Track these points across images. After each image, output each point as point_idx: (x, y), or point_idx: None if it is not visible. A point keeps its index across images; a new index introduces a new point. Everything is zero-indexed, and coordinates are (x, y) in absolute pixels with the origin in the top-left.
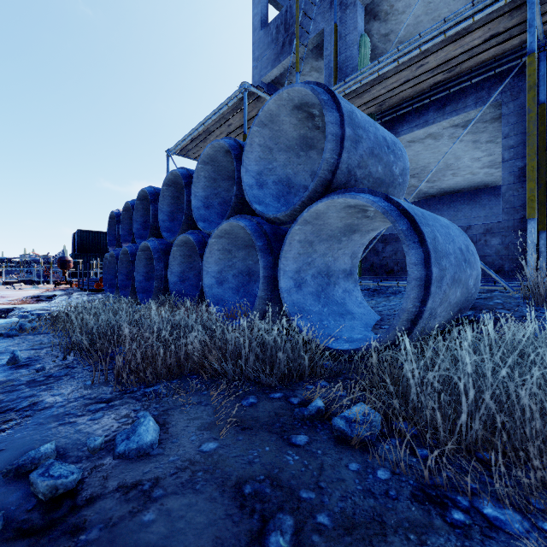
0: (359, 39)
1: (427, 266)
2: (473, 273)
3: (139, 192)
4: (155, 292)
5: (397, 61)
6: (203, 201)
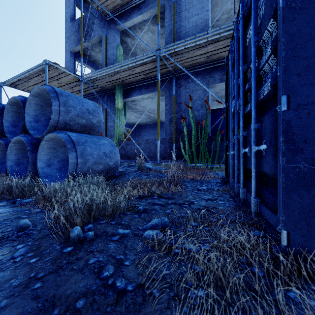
0: (117, 46)
1: (77, 159)
2: (113, 160)
3: None
4: None
5: (121, 68)
6: (12, 123)
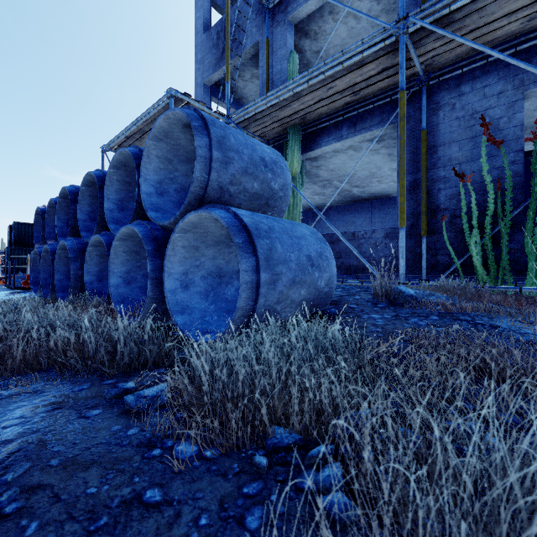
0: (288, 55)
1: (258, 272)
2: (325, 275)
3: (61, 190)
4: (71, 291)
5: (307, 82)
6: (117, 203)
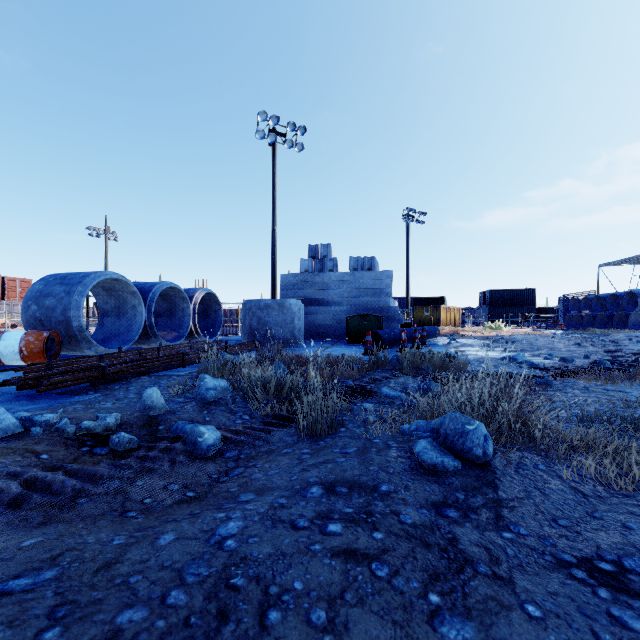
0: None
1: None
2: None
3: (595, 296)
4: (607, 328)
5: None
6: (627, 303)
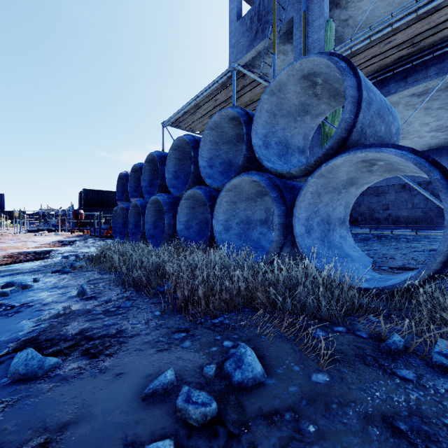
0: (325, 24)
1: None
2: None
3: (147, 156)
4: (165, 238)
5: (370, 38)
6: (208, 161)
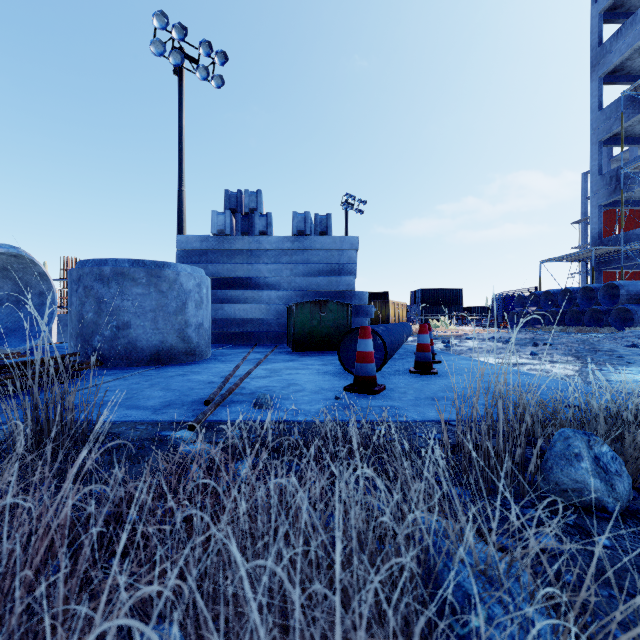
0: None
1: (637, 318)
2: None
3: (545, 291)
4: (559, 325)
5: None
6: (580, 298)
